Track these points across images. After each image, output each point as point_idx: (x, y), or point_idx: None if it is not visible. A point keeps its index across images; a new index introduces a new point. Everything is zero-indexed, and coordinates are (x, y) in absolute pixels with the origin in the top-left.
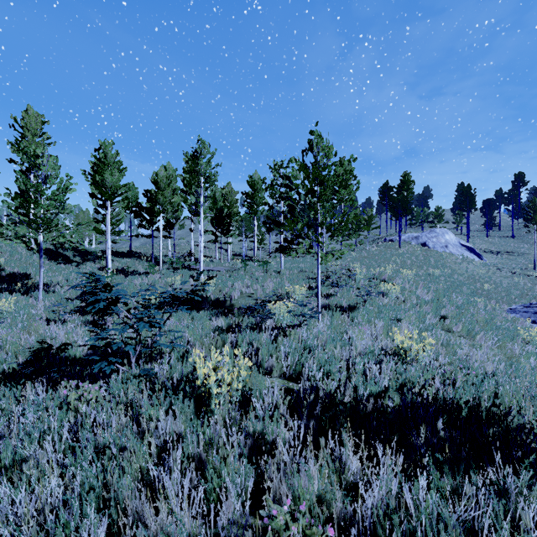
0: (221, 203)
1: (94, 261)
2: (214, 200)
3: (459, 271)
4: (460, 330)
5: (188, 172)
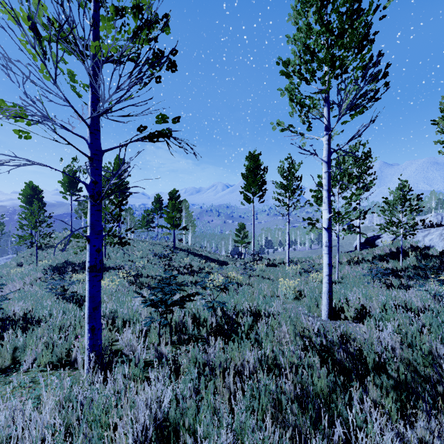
0: None
1: None
2: None
3: None
4: None
5: None
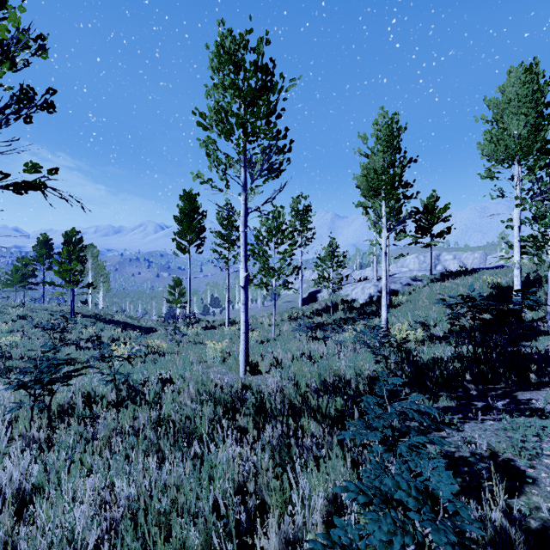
0: None
1: None
2: None
3: None
4: None
5: None
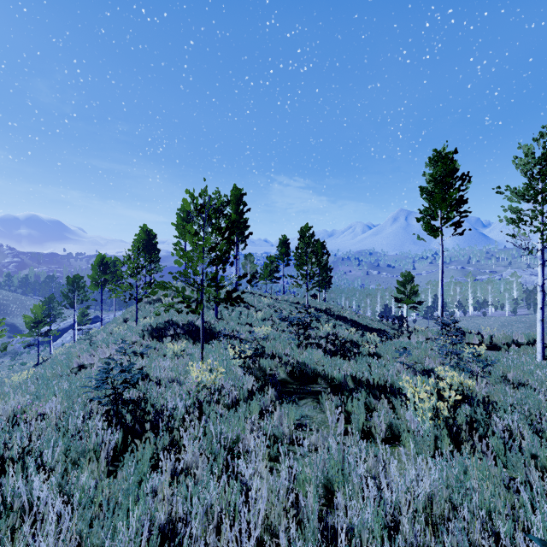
0: None
1: None
2: None
3: None
4: None
5: None
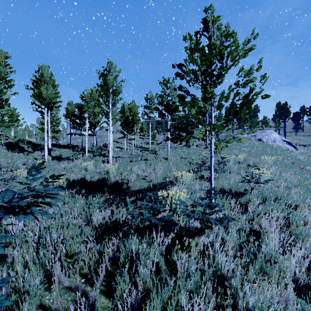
0: (128, 113)
1: (41, 151)
2: (123, 111)
3: (286, 157)
4: None
5: (100, 85)
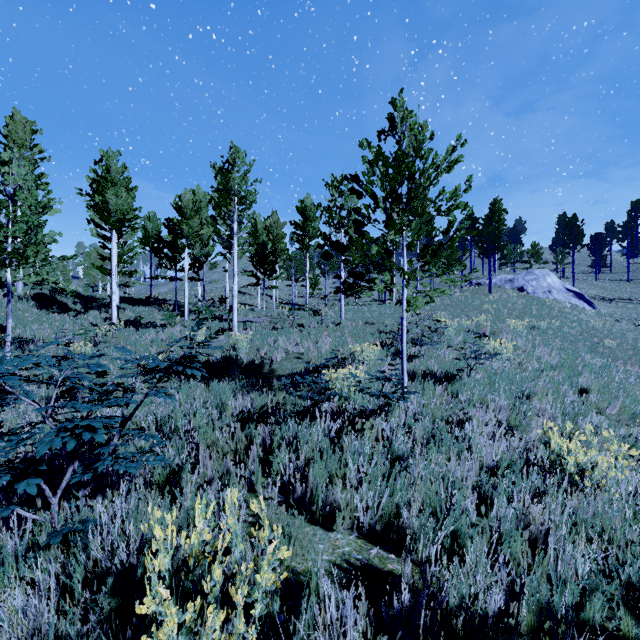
0: (264, 236)
1: (100, 310)
2: (255, 233)
3: (569, 323)
4: (616, 411)
5: (216, 189)
